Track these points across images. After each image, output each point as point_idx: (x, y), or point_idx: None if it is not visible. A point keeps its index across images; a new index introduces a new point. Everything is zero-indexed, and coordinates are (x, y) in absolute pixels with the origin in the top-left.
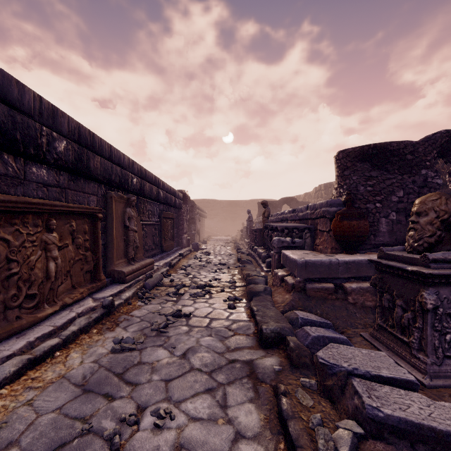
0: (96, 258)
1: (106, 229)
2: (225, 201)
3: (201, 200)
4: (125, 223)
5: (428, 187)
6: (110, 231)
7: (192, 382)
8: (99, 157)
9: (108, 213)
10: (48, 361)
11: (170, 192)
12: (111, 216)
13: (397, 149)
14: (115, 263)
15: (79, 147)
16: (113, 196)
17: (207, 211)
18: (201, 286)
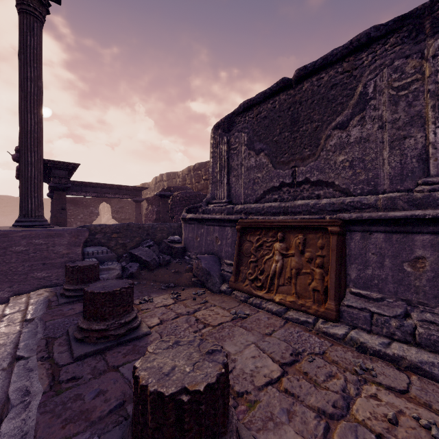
0: None
1: None
2: None
3: None
4: None
5: (93, 213)
6: None
7: None
8: None
9: None
10: None
11: None
12: None
13: (79, 200)
14: None
15: None
16: None
17: None
18: None
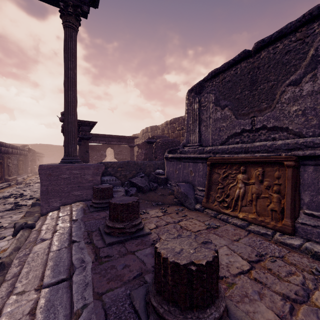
0: (1, 174)
1: (2, 166)
2: (59, 146)
3: (41, 145)
4: (8, 164)
5: (102, 155)
6: (4, 167)
7: (34, 188)
8: (3, 147)
9: (3, 161)
10: (4, 189)
11: (22, 150)
12: (4, 162)
13: (94, 146)
14: (5, 176)
15: (0, 147)
16: (5, 156)
17: (46, 152)
18: (37, 182)
